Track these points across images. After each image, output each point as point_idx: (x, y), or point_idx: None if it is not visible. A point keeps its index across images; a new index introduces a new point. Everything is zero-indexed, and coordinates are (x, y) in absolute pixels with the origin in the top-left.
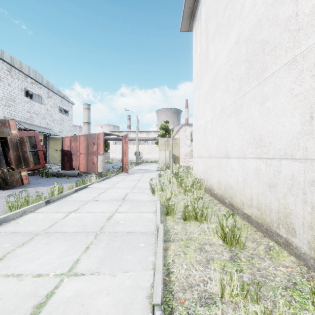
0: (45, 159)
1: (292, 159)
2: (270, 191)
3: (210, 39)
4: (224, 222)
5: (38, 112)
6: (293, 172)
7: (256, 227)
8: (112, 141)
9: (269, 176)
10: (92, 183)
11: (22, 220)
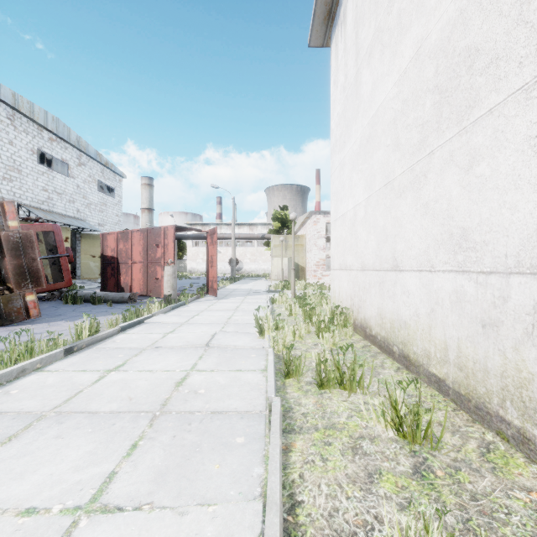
0: (73, 272)
1: (534, 274)
2: (486, 335)
3: (363, 57)
4: (398, 394)
5: (62, 190)
6: (535, 300)
7: (456, 402)
8: (191, 241)
9: (483, 307)
10: (153, 315)
11: (16, 388)
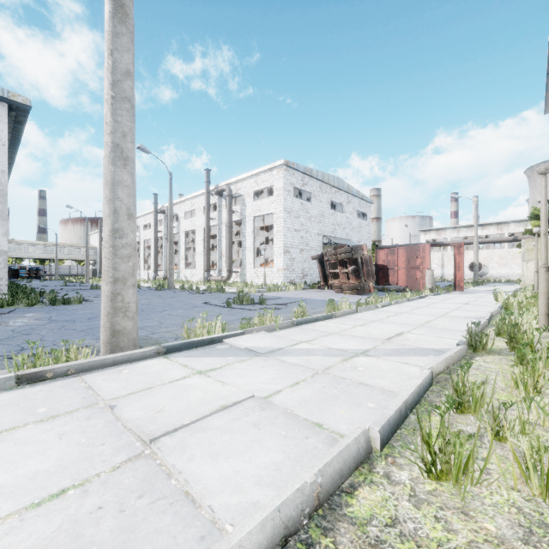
0: None
1: None
2: None
3: None
4: None
5: (340, 222)
6: None
7: None
8: None
9: None
10: (427, 296)
11: (405, 304)
